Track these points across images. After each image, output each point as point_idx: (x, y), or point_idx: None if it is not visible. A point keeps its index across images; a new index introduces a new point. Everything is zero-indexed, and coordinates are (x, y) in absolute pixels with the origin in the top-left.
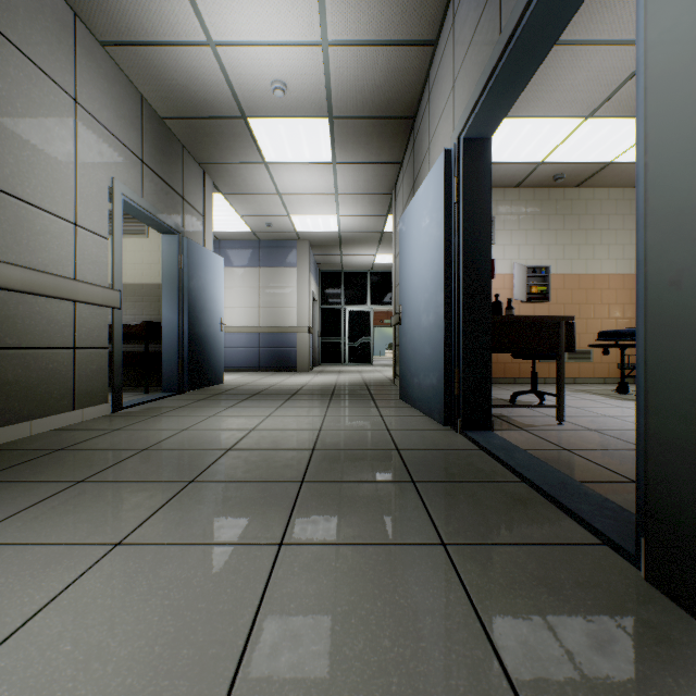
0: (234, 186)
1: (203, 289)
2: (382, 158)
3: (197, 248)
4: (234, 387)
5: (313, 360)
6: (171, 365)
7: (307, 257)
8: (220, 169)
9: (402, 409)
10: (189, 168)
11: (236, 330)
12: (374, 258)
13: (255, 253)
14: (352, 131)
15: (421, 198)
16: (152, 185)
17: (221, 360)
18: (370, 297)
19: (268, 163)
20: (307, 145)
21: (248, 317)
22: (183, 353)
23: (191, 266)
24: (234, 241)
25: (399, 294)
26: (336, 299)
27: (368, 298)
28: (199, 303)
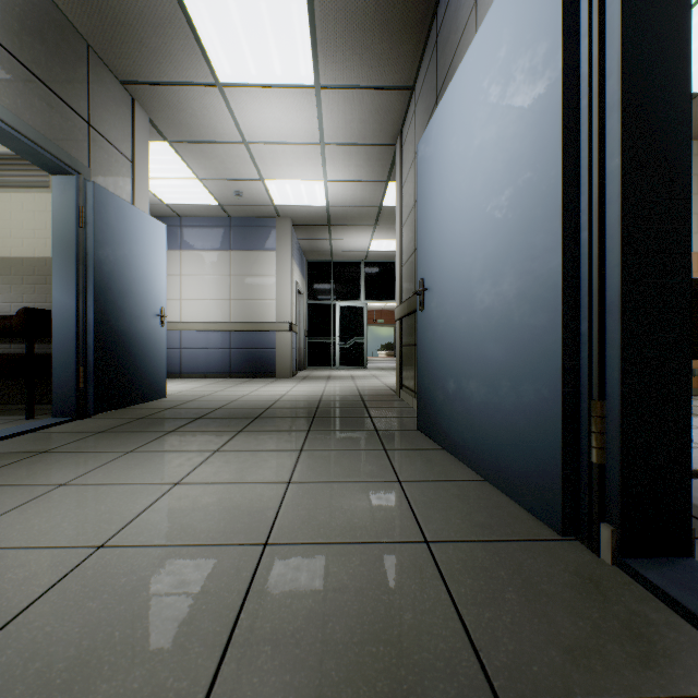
0: (182, 128)
1: (127, 264)
2: (385, 77)
3: (113, 201)
4: (176, 404)
5: (298, 363)
6: (65, 376)
7: (288, 238)
8: (155, 94)
9: (431, 456)
10: (103, 83)
11: (201, 326)
12: (369, 244)
13: (224, 233)
14: (343, 16)
15: (474, 62)
16: (12, 79)
17: (160, 366)
18: (364, 291)
19: (222, 85)
20: (275, 46)
21: (216, 311)
22: (86, 357)
23: (102, 227)
24: (198, 219)
25: (418, 262)
26: (325, 293)
27: (361, 292)
28: (118, 284)
